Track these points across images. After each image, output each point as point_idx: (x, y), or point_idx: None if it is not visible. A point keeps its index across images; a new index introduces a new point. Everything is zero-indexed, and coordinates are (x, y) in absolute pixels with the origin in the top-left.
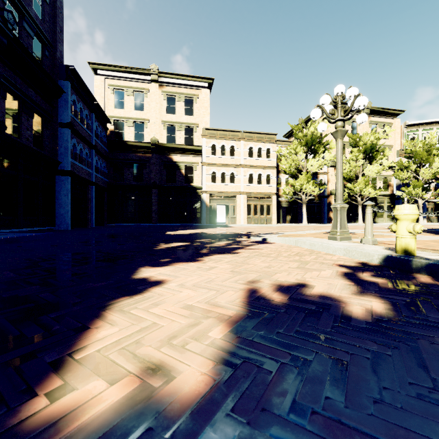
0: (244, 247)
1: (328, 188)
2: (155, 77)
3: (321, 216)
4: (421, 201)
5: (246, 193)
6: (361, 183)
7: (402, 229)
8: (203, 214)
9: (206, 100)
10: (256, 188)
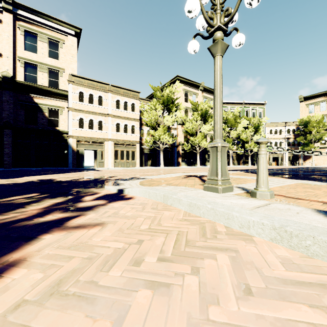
0: (67, 222)
1: (178, 140)
2: (8, 5)
3: (173, 161)
4: (231, 151)
5: (114, 140)
6: (199, 137)
7: None
8: (69, 158)
9: (73, 47)
10: (122, 136)
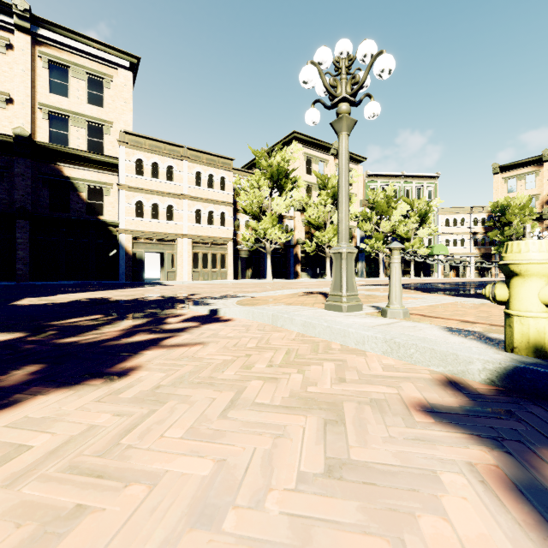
0: (163, 342)
1: (295, 237)
2: (23, 21)
3: (287, 270)
4: (382, 255)
5: (192, 236)
6: (330, 232)
7: (531, 297)
8: (121, 265)
9: (126, 88)
10: (206, 230)
